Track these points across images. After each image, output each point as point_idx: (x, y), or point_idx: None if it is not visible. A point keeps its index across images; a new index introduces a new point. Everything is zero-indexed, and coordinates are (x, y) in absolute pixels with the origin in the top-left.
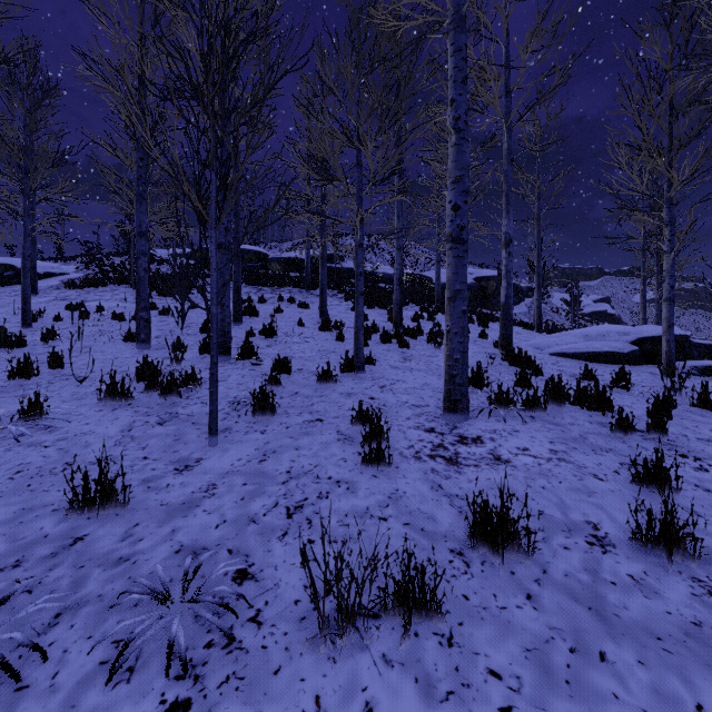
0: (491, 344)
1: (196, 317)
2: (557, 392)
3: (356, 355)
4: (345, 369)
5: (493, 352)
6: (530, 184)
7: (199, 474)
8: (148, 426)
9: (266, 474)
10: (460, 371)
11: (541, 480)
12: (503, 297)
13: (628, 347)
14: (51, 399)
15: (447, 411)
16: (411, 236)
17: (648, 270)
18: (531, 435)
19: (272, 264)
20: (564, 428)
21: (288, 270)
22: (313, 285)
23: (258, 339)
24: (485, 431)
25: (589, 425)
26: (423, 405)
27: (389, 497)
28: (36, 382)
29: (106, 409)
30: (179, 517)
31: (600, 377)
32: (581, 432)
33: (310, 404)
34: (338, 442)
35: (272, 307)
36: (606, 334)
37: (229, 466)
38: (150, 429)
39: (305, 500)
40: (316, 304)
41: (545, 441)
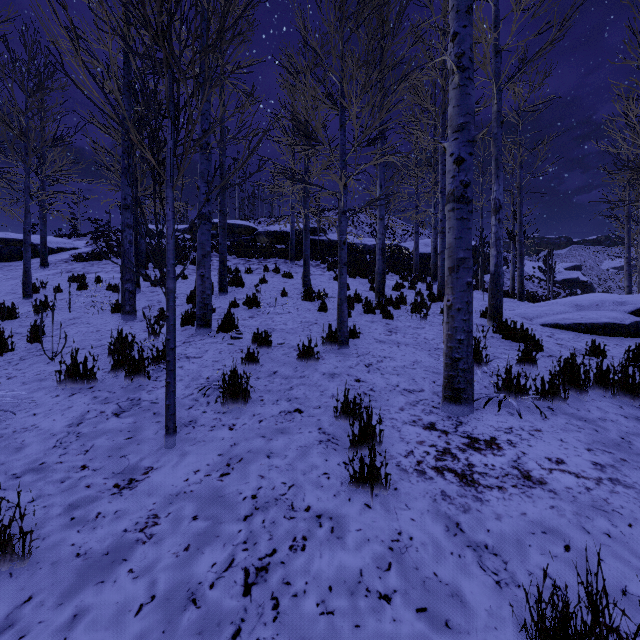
0: (476, 314)
1: (185, 288)
2: (576, 376)
3: (339, 329)
4: (328, 344)
5: (481, 322)
6: (512, 152)
7: (142, 496)
8: (102, 418)
9: (225, 500)
10: (464, 354)
11: (599, 519)
12: (492, 266)
13: (628, 318)
14: (12, 380)
15: (448, 401)
16: (391, 207)
17: (631, 238)
18: (559, 437)
19: (260, 237)
20: (596, 426)
21: (275, 243)
22: (297, 256)
23: (241, 310)
24: (499, 429)
25: (625, 421)
26: (416, 390)
27: (391, 549)
28: (7, 358)
29: (63, 395)
30: (92, 585)
31: (607, 353)
32: (620, 432)
33: (289, 387)
34: (320, 445)
35: (257, 277)
36: (600, 303)
37: (182, 483)
38: (103, 423)
39: (272, 553)
40: (300, 274)
41: (581, 447)
